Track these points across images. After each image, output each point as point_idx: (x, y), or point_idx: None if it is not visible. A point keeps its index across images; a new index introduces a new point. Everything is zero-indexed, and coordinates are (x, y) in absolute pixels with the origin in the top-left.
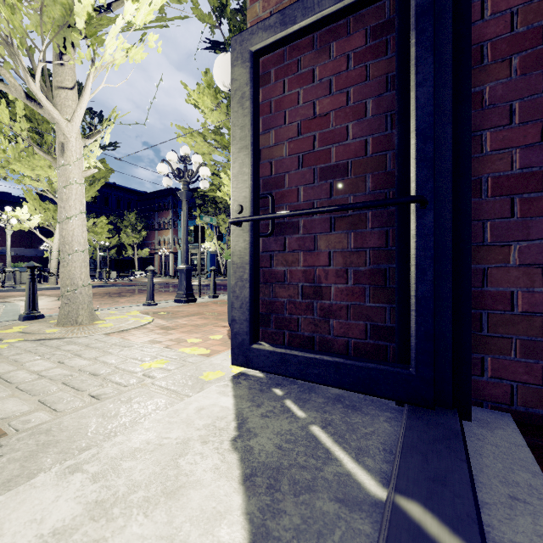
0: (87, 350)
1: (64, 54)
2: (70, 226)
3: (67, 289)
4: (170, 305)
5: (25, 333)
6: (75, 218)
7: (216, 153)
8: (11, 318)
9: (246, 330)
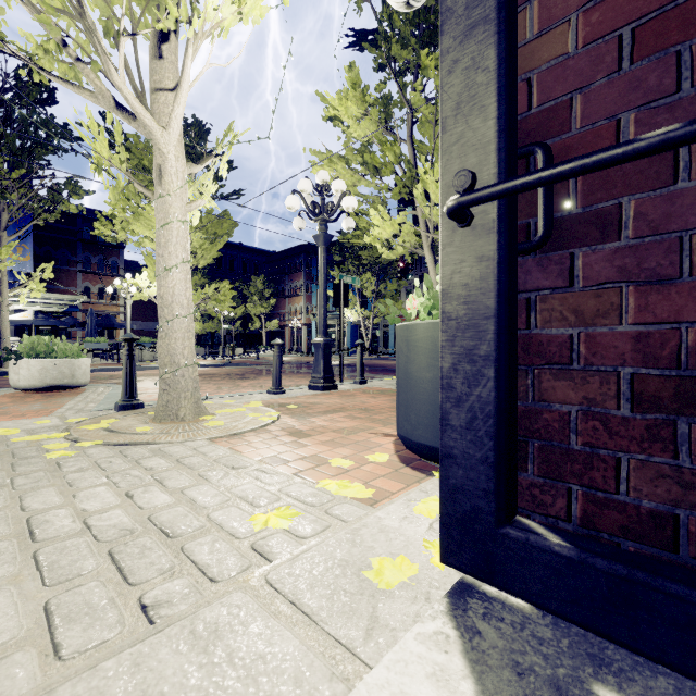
0: (176, 471)
1: (164, 43)
2: (170, 282)
3: (165, 370)
4: (303, 393)
5: (111, 430)
6: (176, 270)
7: (363, 183)
8: (108, 406)
9: (485, 486)
